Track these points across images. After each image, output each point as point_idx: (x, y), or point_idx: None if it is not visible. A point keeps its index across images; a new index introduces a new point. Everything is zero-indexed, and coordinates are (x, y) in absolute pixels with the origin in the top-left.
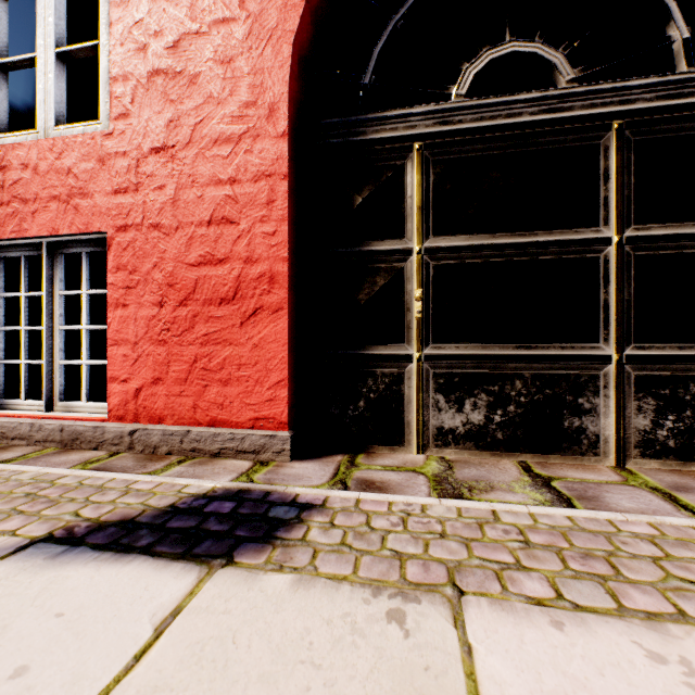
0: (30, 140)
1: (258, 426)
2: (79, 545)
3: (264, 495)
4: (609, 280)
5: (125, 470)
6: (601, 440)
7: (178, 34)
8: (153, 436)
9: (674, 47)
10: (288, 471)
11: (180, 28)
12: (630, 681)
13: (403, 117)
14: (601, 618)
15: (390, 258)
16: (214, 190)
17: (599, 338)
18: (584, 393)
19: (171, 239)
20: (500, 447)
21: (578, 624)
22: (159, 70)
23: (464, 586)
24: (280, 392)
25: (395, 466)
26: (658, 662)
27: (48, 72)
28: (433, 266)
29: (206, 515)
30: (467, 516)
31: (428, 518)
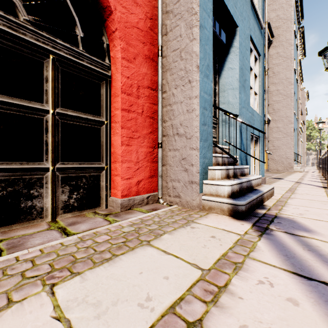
0: None
1: None
2: None
3: None
4: (49, 131)
5: None
6: (44, 209)
7: None
8: None
9: (79, 38)
10: None
11: None
12: None
13: None
14: None
15: None
16: None
17: (44, 159)
18: (35, 187)
19: None
20: None
21: None
22: None
23: None
24: None
25: None
26: None
27: None
28: None
29: None
30: None
31: None
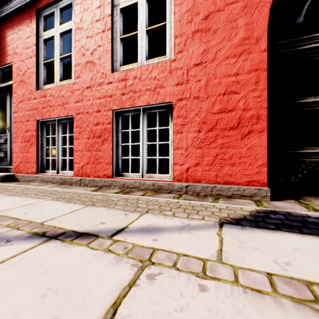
0: (137, 67)
1: (250, 184)
2: (244, 226)
3: (288, 213)
4: None
5: (199, 201)
6: None
7: (208, 13)
8: (197, 188)
9: None
10: (277, 205)
11: (209, 10)
12: None
13: None
14: None
15: (314, 105)
16: (226, 79)
17: None
18: None
19: (204, 103)
20: None
21: None
22: (198, 30)
23: None
24: (262, 169)
25: None
26: None
27: (142, 38)
28: None
29: (277, 219)
30: None
31: None
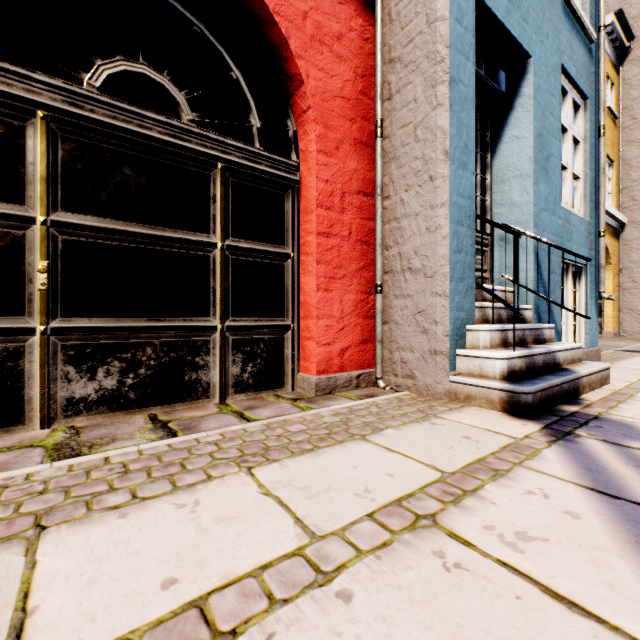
0: None
1: None
2: None
3: None
4: (217, 273)
5: None
6: (211, 386)
7: None
8: None
9: (254, 129)
10: None
11: None
12: (158, 525)
13: (22, 77)
14: (158, 499)
15: (4, 223)
16: None
17: (211, 313)
18: (200, 354)
19: None
20: (133, 406)
21: (140, 509)
22: None
23: (49, 523)
24: None
25: (6, 447)
26: (181, 508)
27: None
28: (63, 240)
29: None
30: (78, 469)
31: (31, 483)
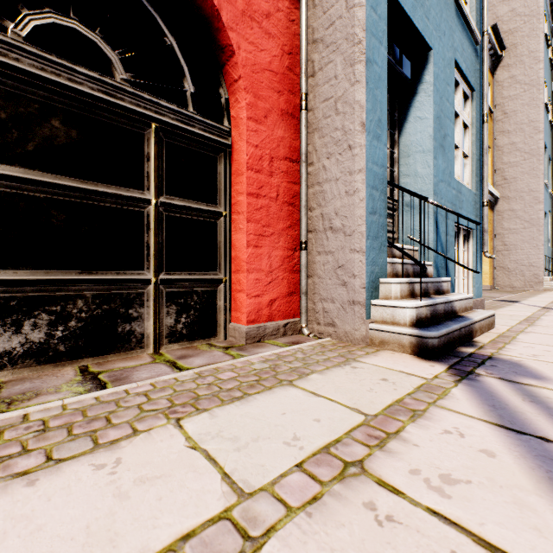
0: None
1: None
2: None
3: None
4: (150, 228)
5: None
6: (145, 337)
7: None
8: None
9: (188, 94)
10: None
11: None
12: (70, 492)
13: None
14: (75, 460)
15: None
16: None
17: (145, 267)
18: (134, 306)
19: None
20: (63, 358)
21: (52, 474)
22: None
23: None
24: None
25: None
26: (100, 469)
27: None
28: None
29: None
30: None
31: None
